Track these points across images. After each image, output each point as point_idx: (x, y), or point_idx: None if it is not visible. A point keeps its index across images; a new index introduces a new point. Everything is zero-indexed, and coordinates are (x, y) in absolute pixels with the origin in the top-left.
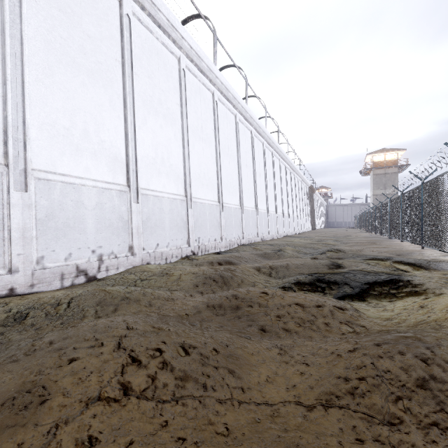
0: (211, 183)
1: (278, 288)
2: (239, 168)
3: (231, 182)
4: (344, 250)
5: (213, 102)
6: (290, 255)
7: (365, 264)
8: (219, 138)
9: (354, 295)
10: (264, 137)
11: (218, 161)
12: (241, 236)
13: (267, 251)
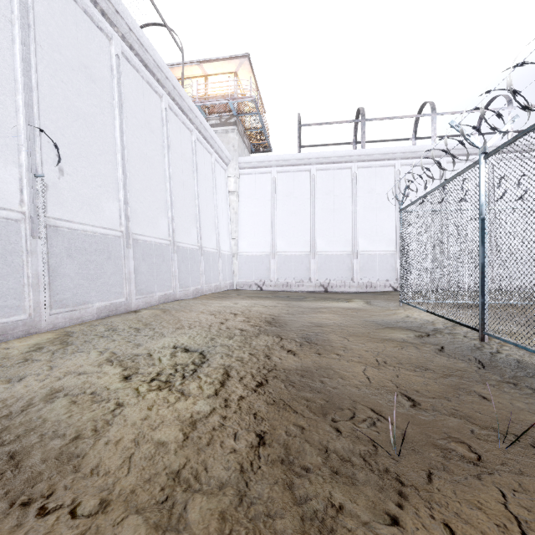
0: None
1: None
2: None
3: None
4: None
5: None
6: None
7: None
8: None
9: None
10: None
11: None
12: None
13: None
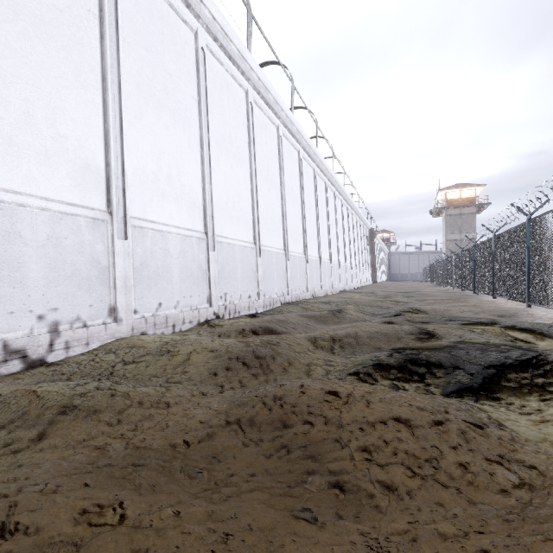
0: (244, 216)
1: (348, 375)
2: (282, 199)
3: (272, 217)
4: (425, 310)
5: (247, 104)
6: (355, 318)
7: (468, 331)
8: (255, 155)
9: (476, 387)
10: (315, 161)
11: (253, 186)
12: (285, 292)
13: (323, 312)
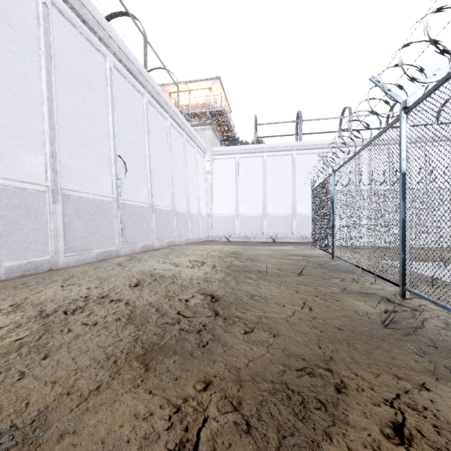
0: None
1: None
2: None
3: None
4: None
5: None
6: None
7: None
8: None
9: None
10: None
11: None
12: None
13: None
